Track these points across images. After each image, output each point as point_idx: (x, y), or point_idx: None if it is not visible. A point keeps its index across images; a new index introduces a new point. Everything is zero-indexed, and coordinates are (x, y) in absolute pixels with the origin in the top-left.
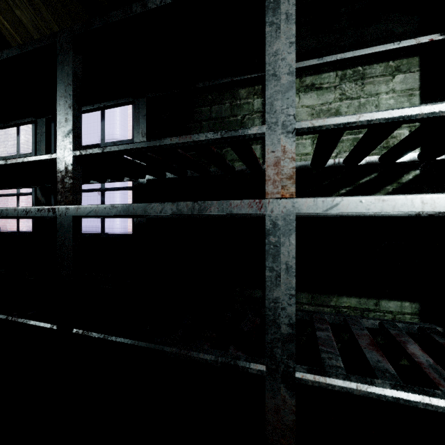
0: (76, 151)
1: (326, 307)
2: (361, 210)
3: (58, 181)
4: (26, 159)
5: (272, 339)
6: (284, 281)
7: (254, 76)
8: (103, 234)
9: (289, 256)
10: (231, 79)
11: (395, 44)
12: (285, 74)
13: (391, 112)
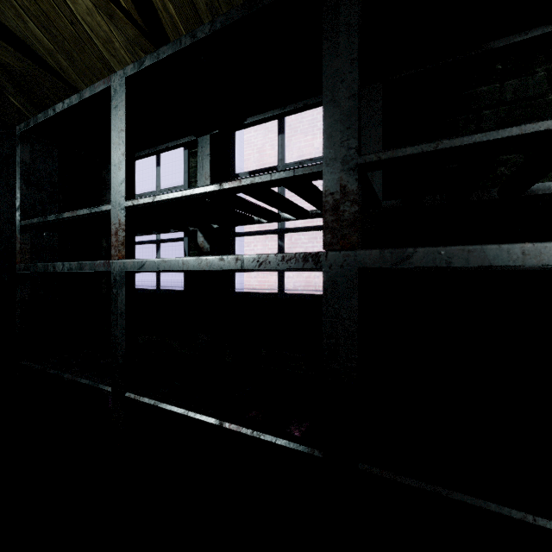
0: (368, 155)
1: None
2: None
3: (326, 209)
4: (257, 179)
5: None
6: None
7: None
8: (282, 294)
9: None
10: None
11: None
12: None
13: None
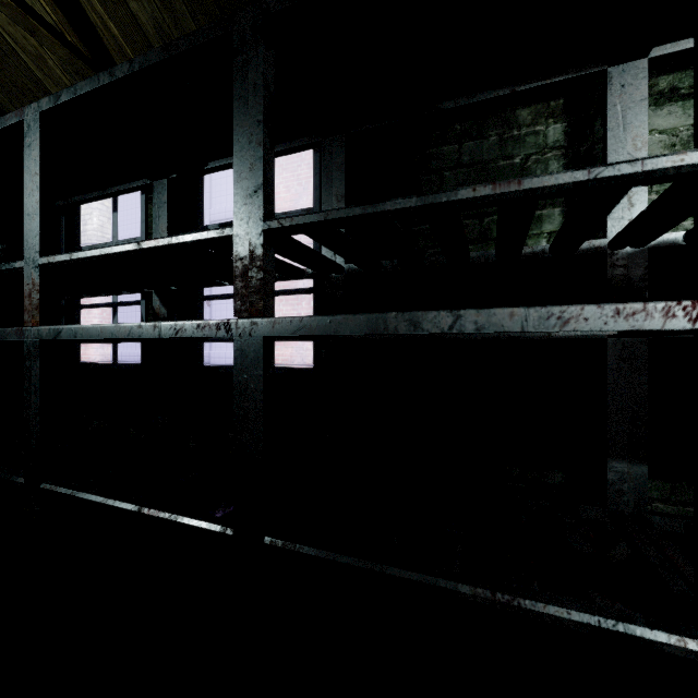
0: (272, 221)
1: None
2: None
3: (236, 275)
4: (174, 240)
5: None
6: None
7: (558, 80)
8: None
9: None
10: (512, 90)
11: None
12: None
13: None
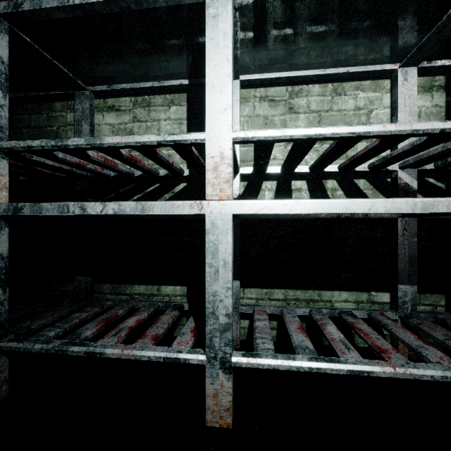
0: None
1: (123, 295)
2: (36, 213)
3: None
4: None
5: None
6: None
7: (57, 93)
8: None
9: None
10: (38, 93)
11: (160, 82)
12: None
13: (54, 142)
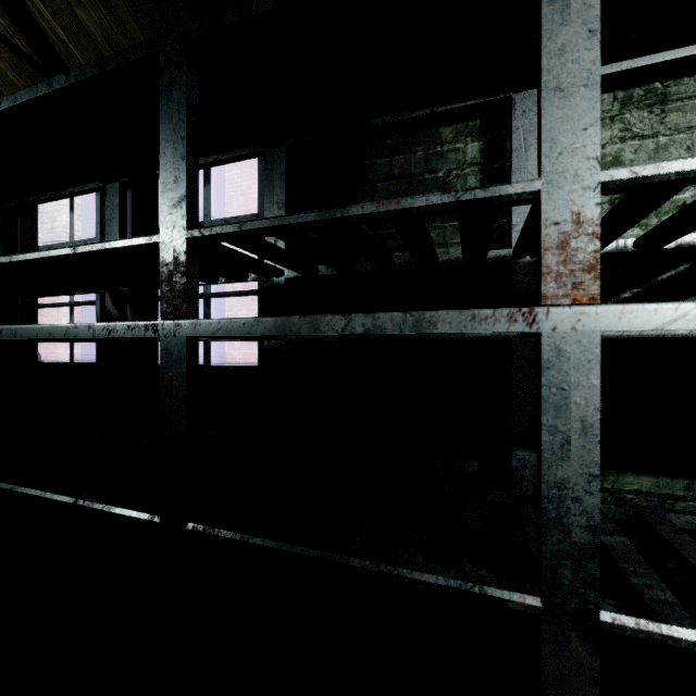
0: (194, 230)
1: None
2: None
3: (163, 279)
4: (107, 245)
5: (555, 552)
6: (577, 452)
7: (471, 103)
8: (207, 367)
9: (588, 408)
10: (431, 110)
11: None
12: (580, 87)
13: None
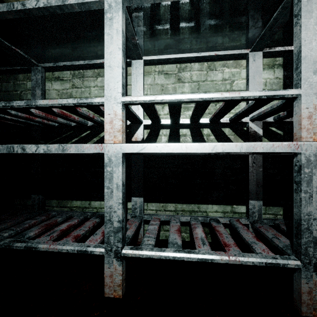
0: None
1: (65, 208)
2: None
3: None
4: None
5: None
6: None
7: (18, 68)
8: None
9: None
10: (6, 68)
11: (89, 61)
12: None
13: (4, 103)
